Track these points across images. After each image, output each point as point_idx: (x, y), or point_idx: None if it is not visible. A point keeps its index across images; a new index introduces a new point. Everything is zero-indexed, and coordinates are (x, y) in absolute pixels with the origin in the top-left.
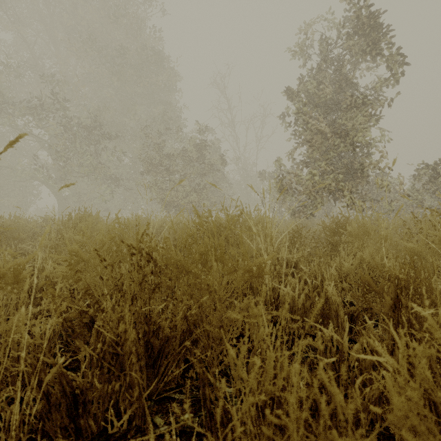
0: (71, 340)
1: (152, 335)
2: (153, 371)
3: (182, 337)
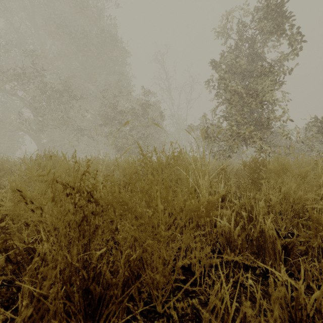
0: (16, 277)
1: (92, 281)
2: (93, 319)
3: (125, 279)
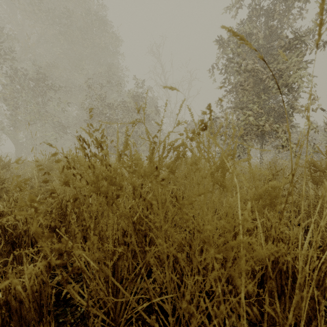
0: None
1: None
2: None
3: None
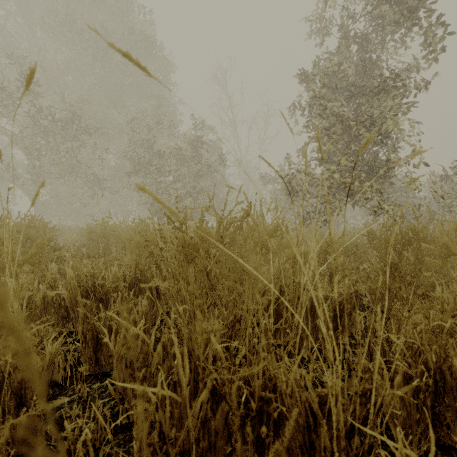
0: None
1: None
2: None
3: None
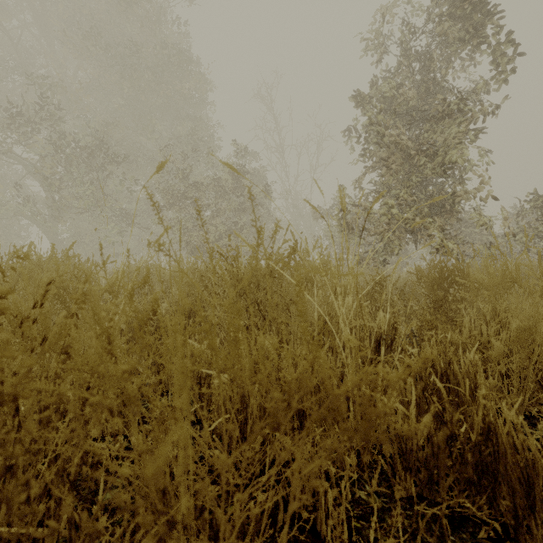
0: None
1: None
2: None
3: None
